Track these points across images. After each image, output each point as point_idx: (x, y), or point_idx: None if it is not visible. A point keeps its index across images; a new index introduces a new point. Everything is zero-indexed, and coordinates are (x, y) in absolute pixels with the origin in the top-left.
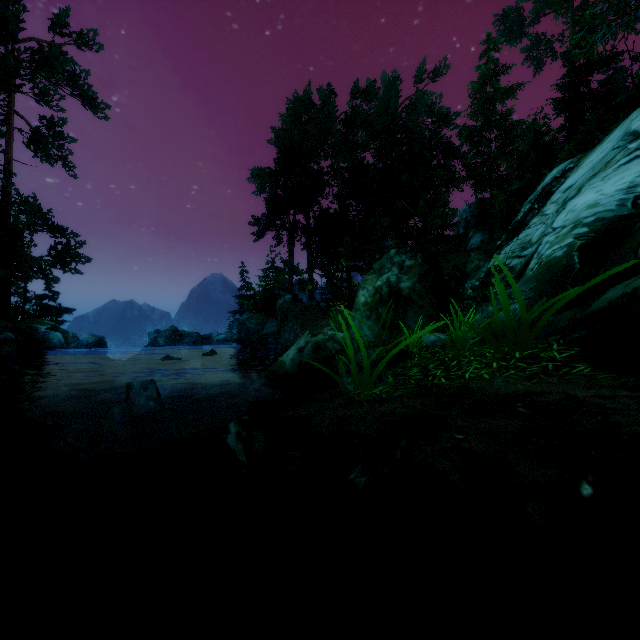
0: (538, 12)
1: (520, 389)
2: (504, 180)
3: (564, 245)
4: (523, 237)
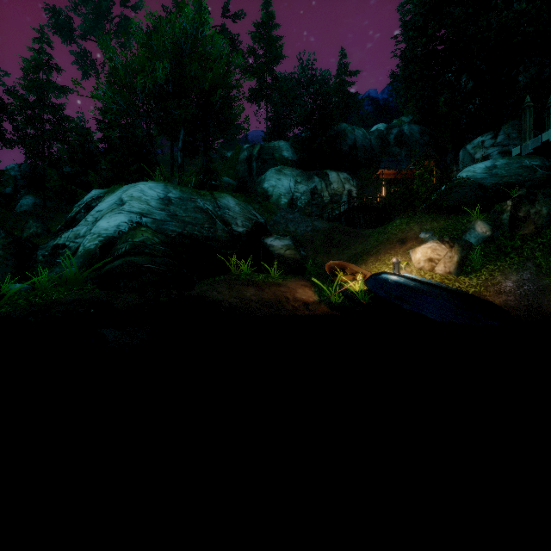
0: (86, 33)
1: (77, 298)
2: (57, 160)
3: (95, 244)
4: (76, 231)
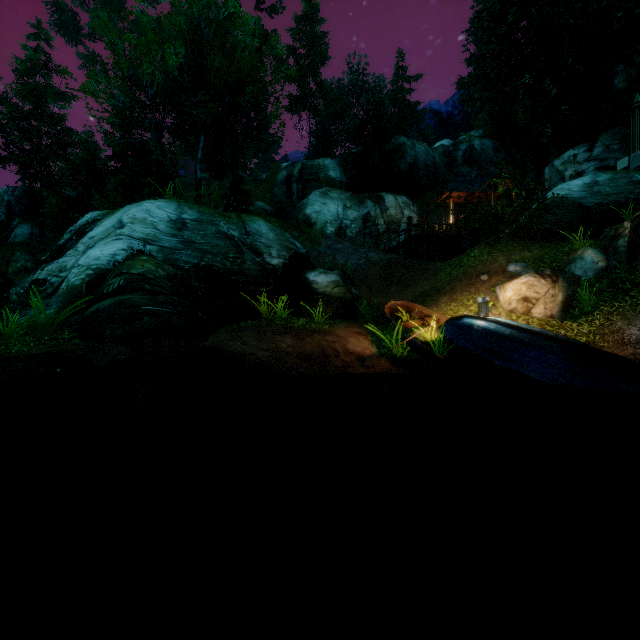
0: (95, 32)
1: (44, 351)
2: (57, 181)
3: (81, 278)
4: (62, 262)
